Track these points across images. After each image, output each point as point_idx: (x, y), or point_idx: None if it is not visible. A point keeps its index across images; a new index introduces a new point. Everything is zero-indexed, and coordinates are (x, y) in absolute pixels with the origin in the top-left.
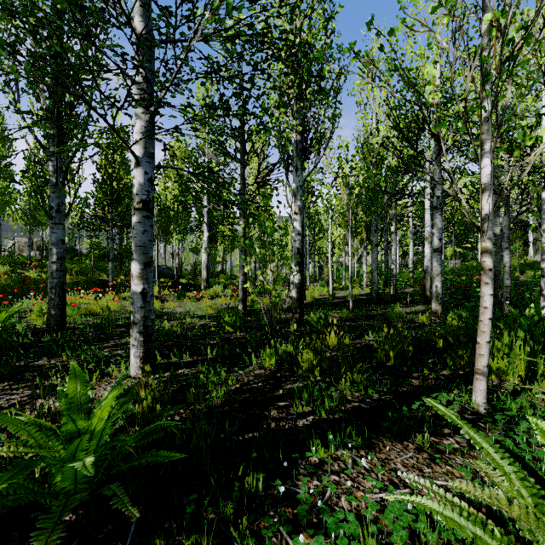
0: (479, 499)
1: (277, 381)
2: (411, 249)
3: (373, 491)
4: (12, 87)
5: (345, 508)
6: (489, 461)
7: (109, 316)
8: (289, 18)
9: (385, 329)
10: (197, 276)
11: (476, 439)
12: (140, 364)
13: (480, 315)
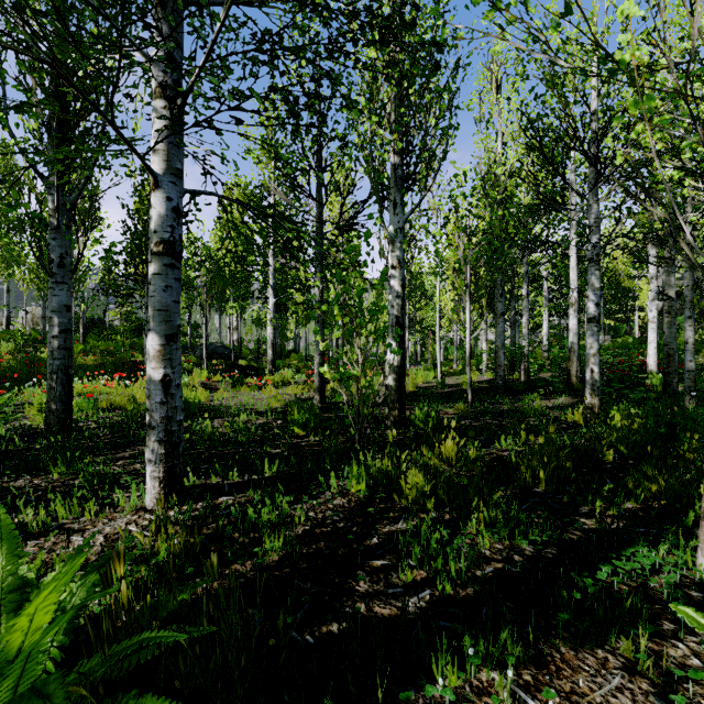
0: None
1: (368, 520)
2: (546, 321)
3: None
4: None
5: None
6: None
7: (136, 411)
8: None
9: (532, 436)
10: (261, 356)
11: None
12: (160, 489)
13: None
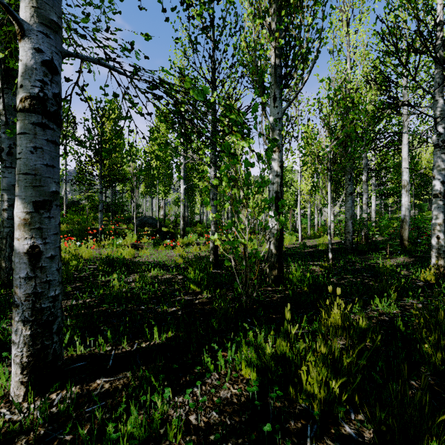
0: None
1: (263, 437)
2: (374, 200)
3: None
4: None
5: None
6: None
7: (76, 266)
8: None
9: (442, 314)
10: (178, 225)
11: None
12: (25, 374)
13: None
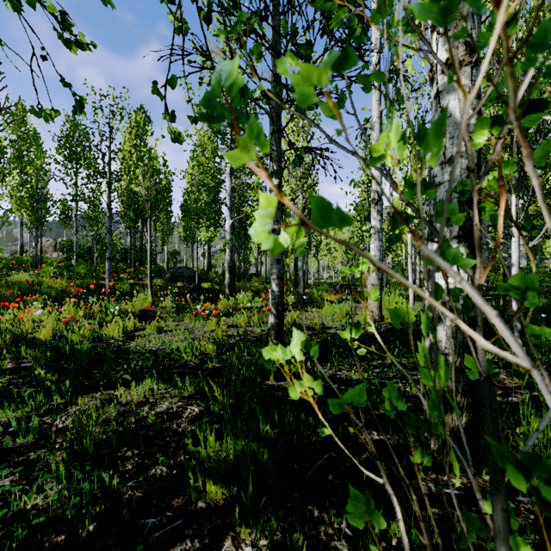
0: None
1: None
2: None
3: None
4: None
5: None
6: None
7: None
8: None
9: None
10: None
11: None
12: None
13: None
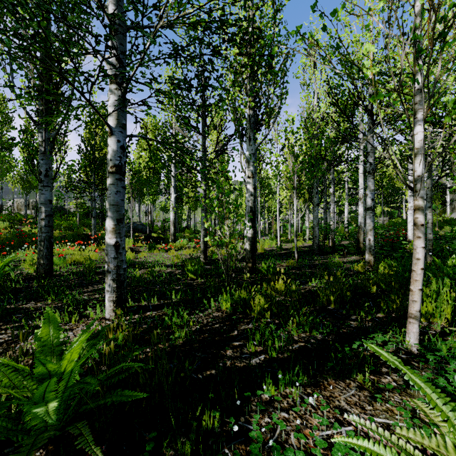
0: (427, 448)
1: (232, 323)
2: (347, 208)
3: (320, 429)
4: (3, 67)
5: (294, 446)
6: (424, 399)
7: (90, 265)
8: (243, 4)
9: (326, 277)
10: (166, 231)
11: (419, 385)
12: (114, 307)
13: (413, 265)
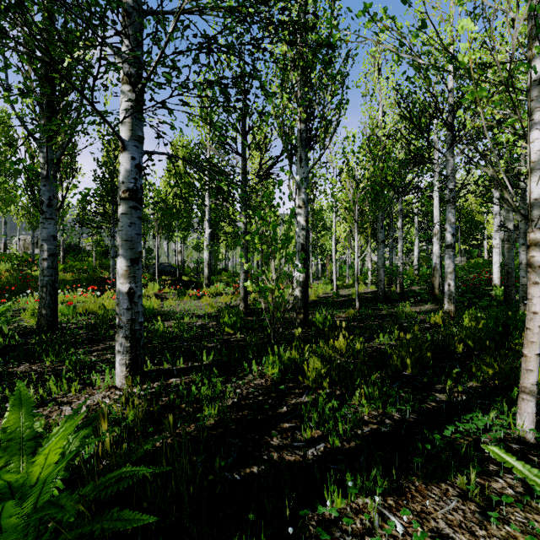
0: None
1: (280, 395)
2: (416, 246)
3: None
4: None
5: None
6: None
7: (105, 315)
8: None
9: (401, 333)
10: (199, 273)
11: None
12: (126, 372)
13: (527, 322)
